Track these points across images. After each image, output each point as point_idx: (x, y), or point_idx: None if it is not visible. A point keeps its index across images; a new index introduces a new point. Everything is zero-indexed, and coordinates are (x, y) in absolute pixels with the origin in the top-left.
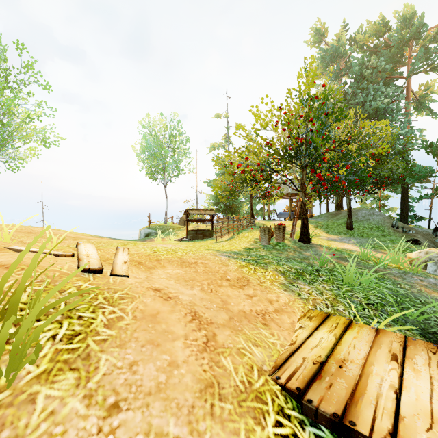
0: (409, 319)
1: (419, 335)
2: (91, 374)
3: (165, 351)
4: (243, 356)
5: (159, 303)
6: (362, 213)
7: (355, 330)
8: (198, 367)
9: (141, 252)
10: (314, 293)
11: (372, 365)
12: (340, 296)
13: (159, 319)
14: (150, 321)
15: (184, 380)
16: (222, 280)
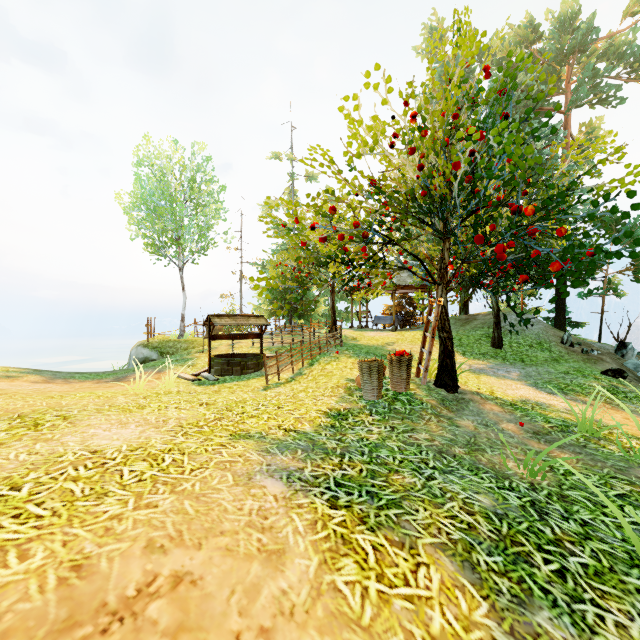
0: None
1: None
2: None
3: None
4: None
5: None
6: (511, 319)
7: None
8: None
9: None
10: None
11: None
12: None
13: None
14: None
15: None
16: None
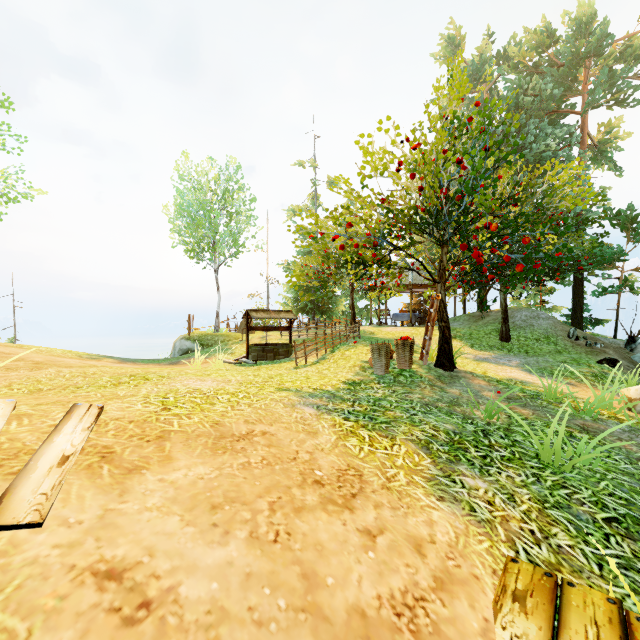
0: None
1: None
2: None
3: None
4: None
5: None
6: (521, 315)
7: None
8: None
9: (130, 414)
10: (498, 499)
11: None
12: (549, 502)
13: None
14: None
15: None
16: (305, 485)
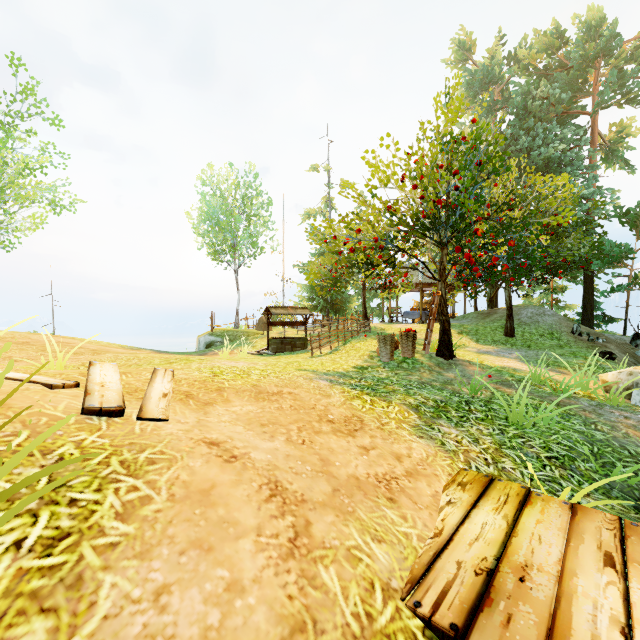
0: (615, 482)
1: (634, 510)
2: (80, 619)
3: (221, 561)
4: (357, 562)
5: (216, 468)
6: (527, 312)
7: (537, 507)
8: (278, 590)
9: (193, 377)
10: (465, 440)
11: (575, 577)
12: (505, 445)
13: (213, 498)
14: (199, 504)
15: (253, 620)
16: (321, 421)
